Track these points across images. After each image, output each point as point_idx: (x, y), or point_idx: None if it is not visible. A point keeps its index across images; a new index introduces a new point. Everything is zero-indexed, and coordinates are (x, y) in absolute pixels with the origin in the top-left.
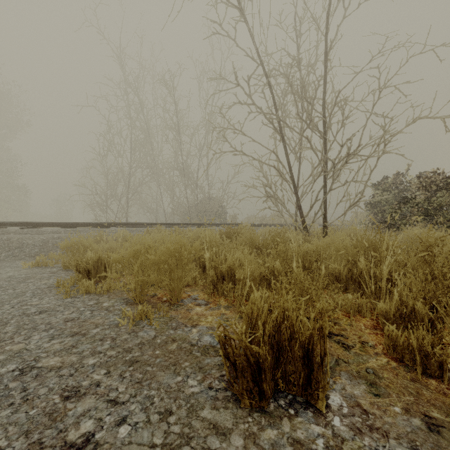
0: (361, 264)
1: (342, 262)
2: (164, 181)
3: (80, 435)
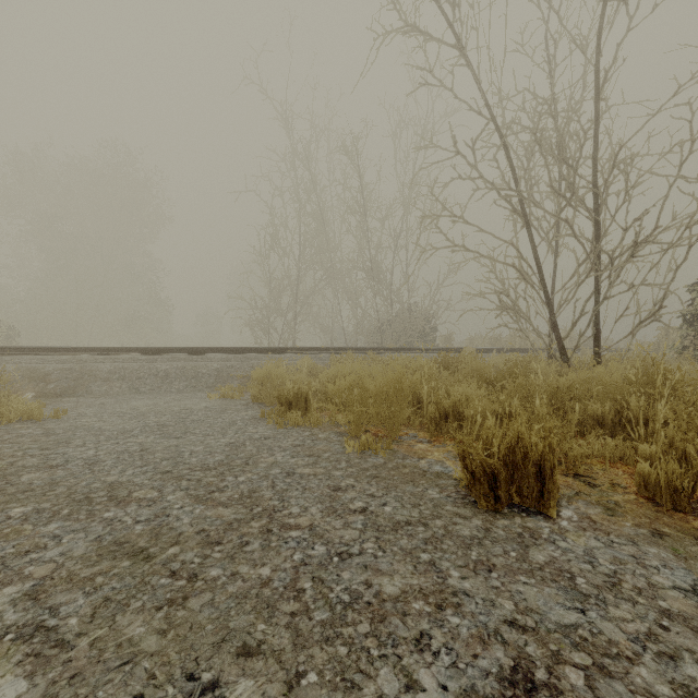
0: (631, 404)
1: (608, 402)
2: (344, 286)
3: (358, 507)
